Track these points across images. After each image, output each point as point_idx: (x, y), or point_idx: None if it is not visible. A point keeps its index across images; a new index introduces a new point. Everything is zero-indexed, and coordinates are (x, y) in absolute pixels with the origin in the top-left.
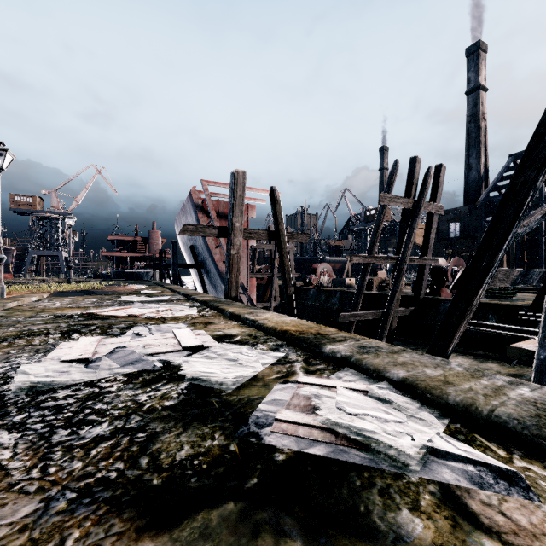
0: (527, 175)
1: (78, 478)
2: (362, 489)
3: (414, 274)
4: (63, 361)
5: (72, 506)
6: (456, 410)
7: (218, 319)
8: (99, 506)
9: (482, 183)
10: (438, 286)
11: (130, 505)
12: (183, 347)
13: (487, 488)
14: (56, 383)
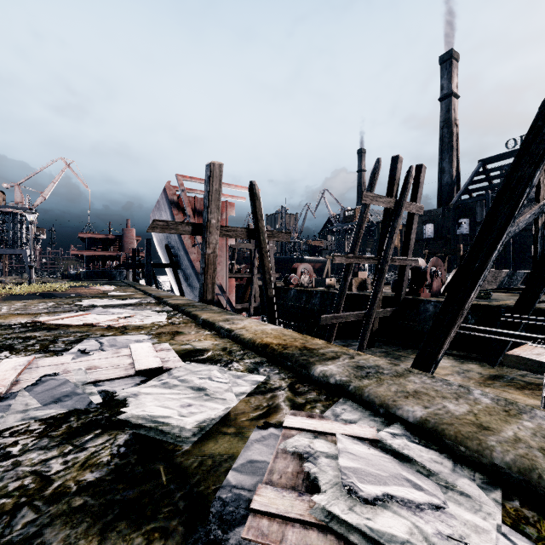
0: (524, 170)
1: None
2: None
3: (391, 273)
4: None
5: None
6: (508, 477)
7: (189, 327)
8: None
9: (454, 187)
10: (418, 286)
11: None
12: (137, 371)
13: None
14: None
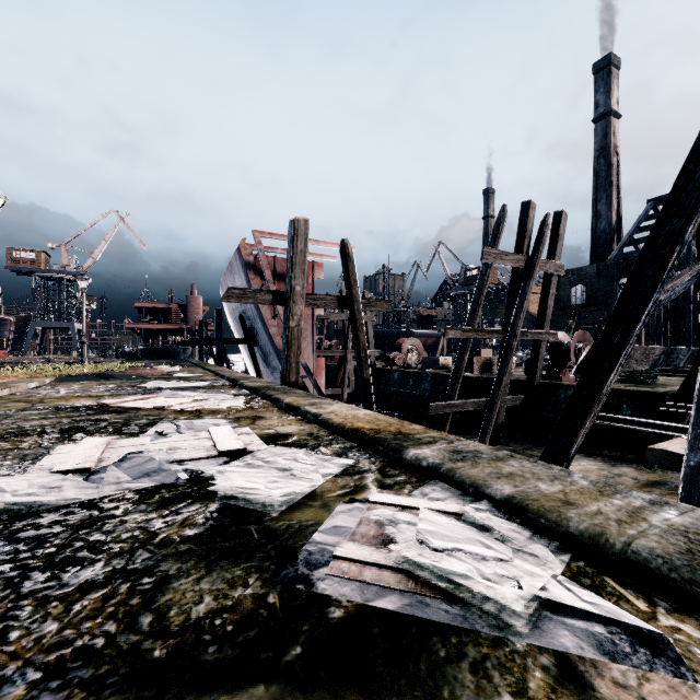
0: (672, 224)
1: (48, 647)
2: (447, 662)
3: (527, 351)
4: (55, 472)
5: (34, 693)
6: (580, 542)
7: (271, 412)
8: (72, 692)
9: (614, 236)
10: (558, 367)
11: (116, 691)
12: (220, 452)
13: (622, 660)
14: (41, 504)
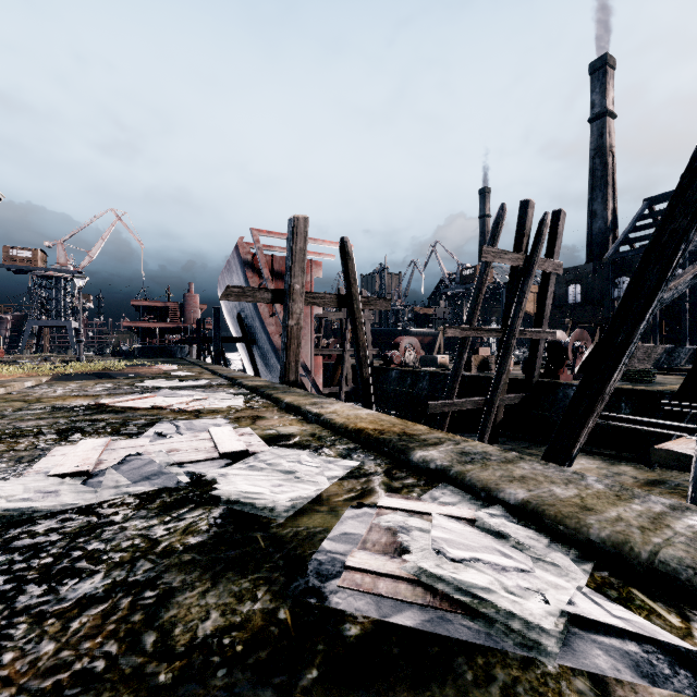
0: (678, 222)
1: (44, 672)
2: (475, 687)
3: (523, 350)
4: (52, 475)
5: None
6: (602, 551)
7: (271, 412)
8: None
9: (609, 235)
10: (556, 366)
11: None
12: (221, 454)
13: (662, 683)
14: (37, 510)
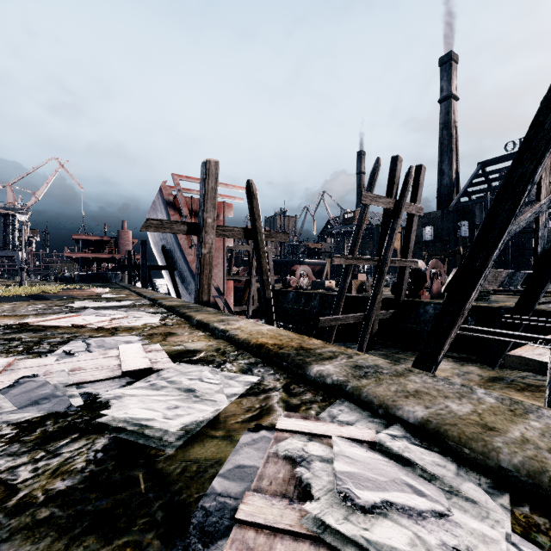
0: (525, 167)
1: None
2: None
3: (390, 276)
4: None
5: None
6: (517, 480)
7: (183, 329)
8: None
9: (454, 189)
10: (417, 288)
11: None
12: (123, 372)
13: None
14: None
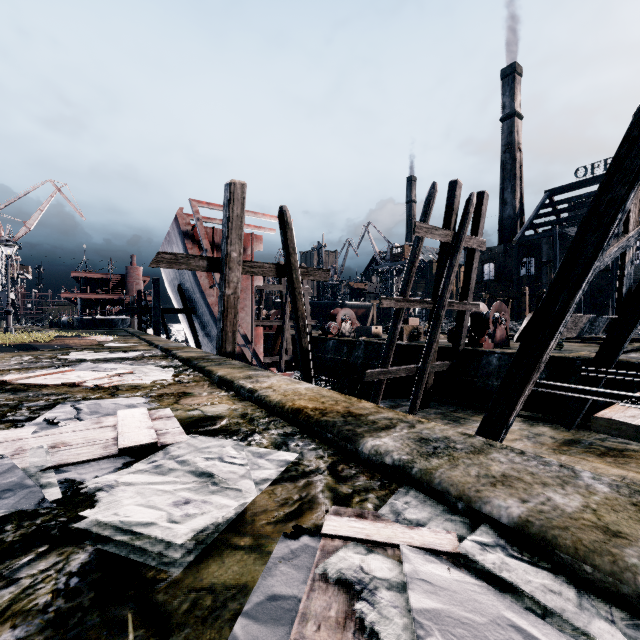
0: (615, 191)
1: None
2: None
3: (445, 321)
4: None
5: None
6: None
7: (201, 387)
8: None
9: (517, 221)
10: (478, 335)
11: None
12: (120, 449)
13: None
14: None
